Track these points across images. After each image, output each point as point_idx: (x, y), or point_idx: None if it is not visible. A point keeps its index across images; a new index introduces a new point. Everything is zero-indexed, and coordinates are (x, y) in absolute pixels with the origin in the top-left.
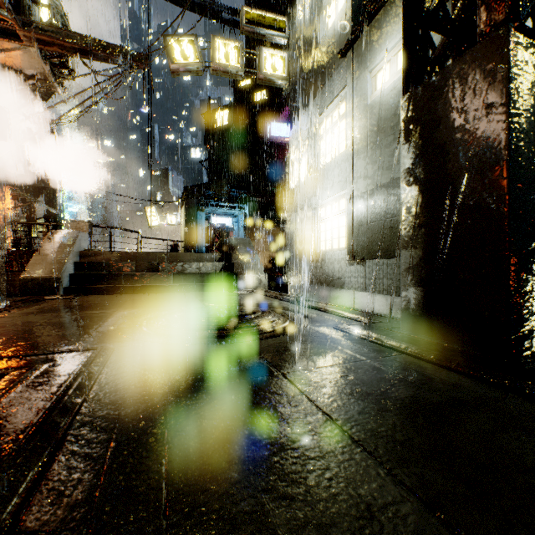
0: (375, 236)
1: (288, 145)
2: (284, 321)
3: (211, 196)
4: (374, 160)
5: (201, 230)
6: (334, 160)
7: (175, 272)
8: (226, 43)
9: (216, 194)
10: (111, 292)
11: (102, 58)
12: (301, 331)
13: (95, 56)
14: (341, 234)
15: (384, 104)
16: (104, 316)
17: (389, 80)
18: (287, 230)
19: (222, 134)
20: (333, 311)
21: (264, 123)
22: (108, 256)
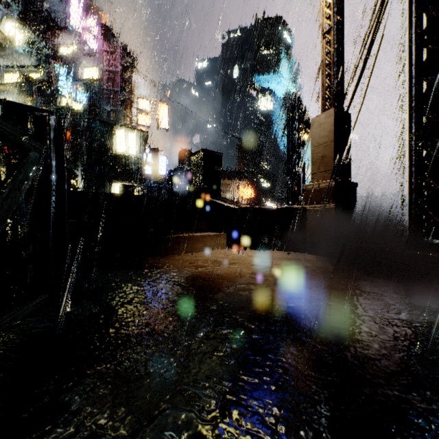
0: None
1: None
2: None
3: None
4: None
5: None
6: None
7: None
8: None
9: None
10: None
11: None
12: None
13: None
14: None
15: None
16: None
17: None
18: None
19: None
20: None
21: None
22: None
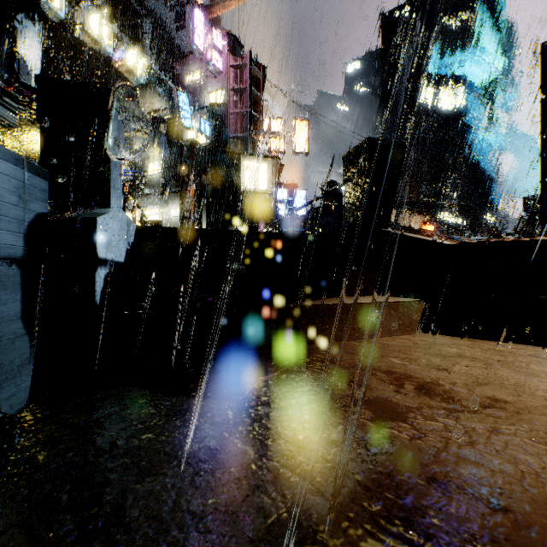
0: None
1: None
2: None
3: None
4: None
5: None
6: None
7: None
8: None
9: None
10: None
11: None
12: None
13: None
14: None
15: (174, 221)
16: None
17: (175, 215)
18: None
19: None
20: None
21: None
22: None
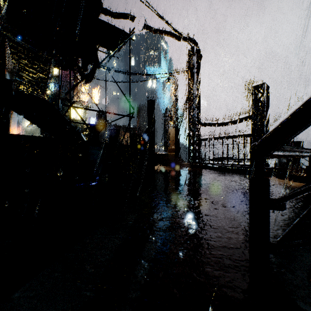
0: None
1: None
2: None
3: None
4: None
5: None
6: None
7: None
8: None
9: None
10: None
11: None
12: None
13: None
14: None
15: (28, 129)
16: None
17: None
18: None
19: None
20: None
21: None
22: None
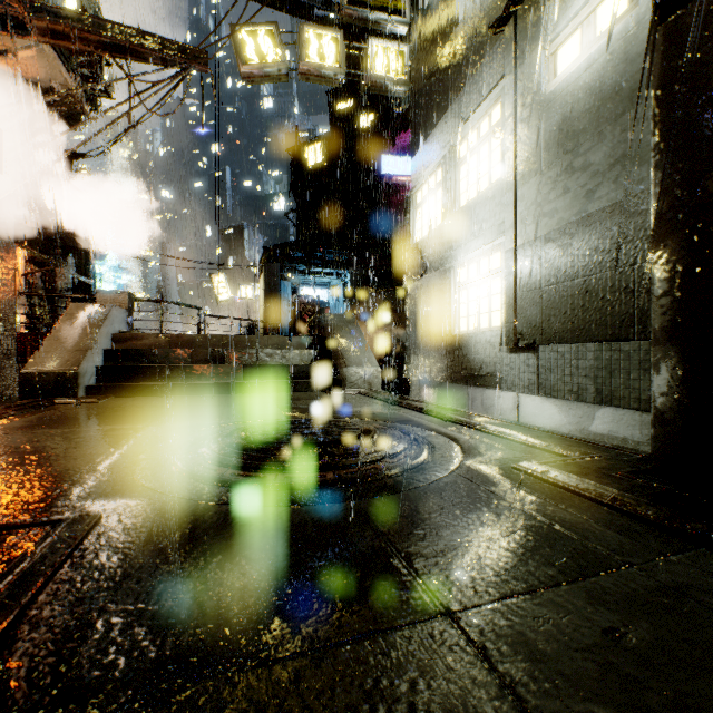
0: (556, 306)
1: (405, 187)
2: (419, 450)
3: (300, 260)
4: (554, 187)
5: (285, 305)
6: (483, 193)
7: (246, 363)
8: (319, 33)
9: (307, 256)
10: (153, 392)
11: (143, 57)
12: (455, 474)
13: (133, 54)
14: (494, 306)
15: (571, 94)
16: (123, 435)
17: (580, 55)
18: (407, 302)
19: (315, 175)
20: (499, 431)
21: (372, 158)
22: (152, 340)
